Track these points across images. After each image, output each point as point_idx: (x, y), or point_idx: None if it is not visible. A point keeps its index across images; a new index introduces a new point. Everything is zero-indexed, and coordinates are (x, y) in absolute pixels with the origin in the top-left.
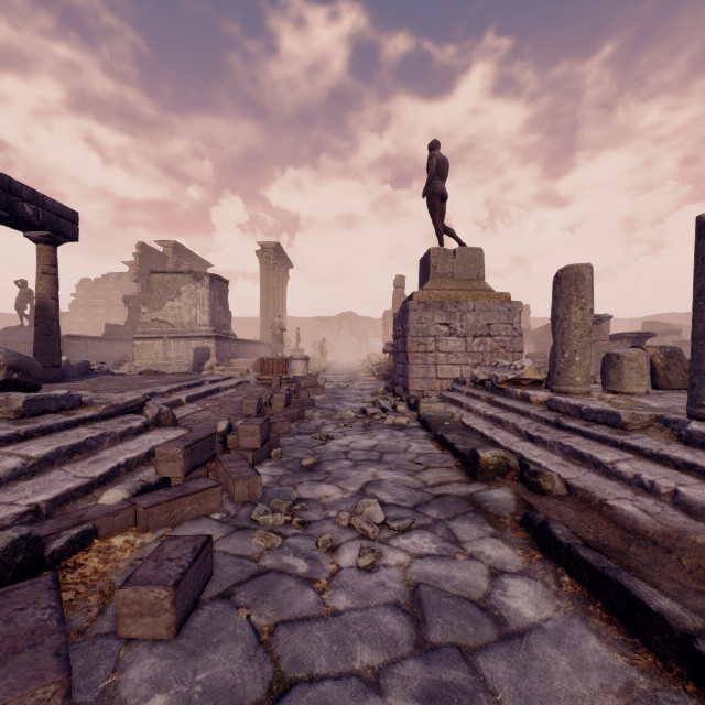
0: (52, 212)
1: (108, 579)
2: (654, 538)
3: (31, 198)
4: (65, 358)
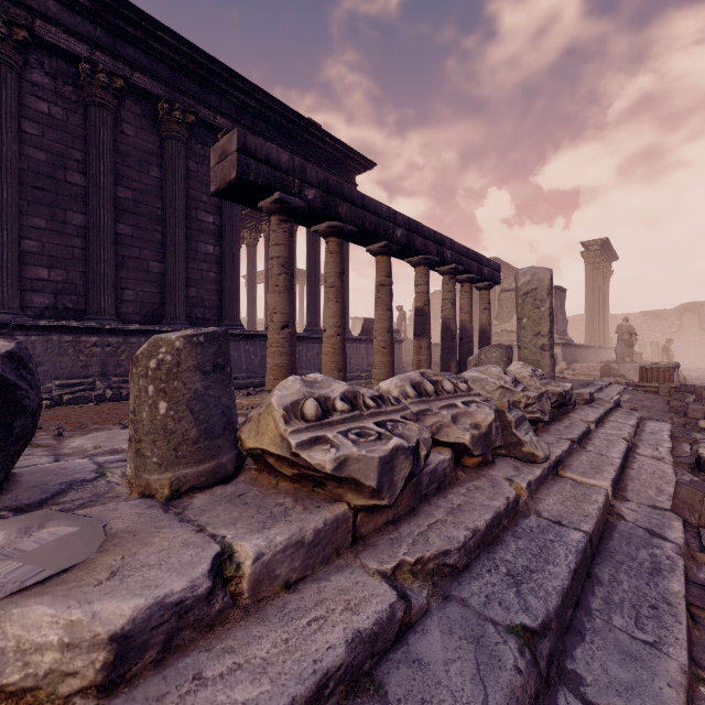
0: (492, 268)
1: None
2: None
3: (486, 264)
4: None
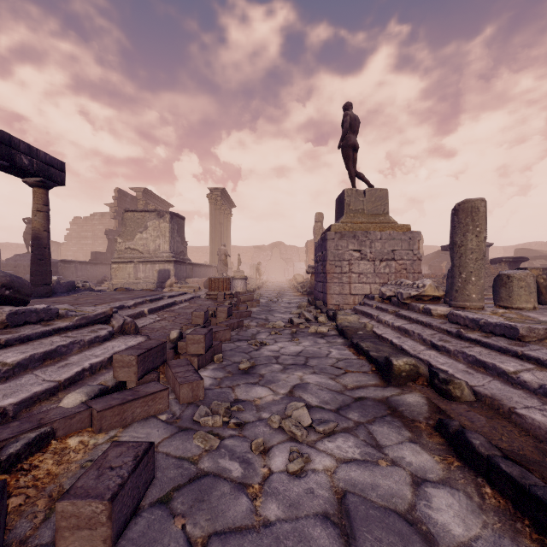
0: (44, 162)
1: (58, 482)
2: None
3: (27, 151)
4: (56, 278)
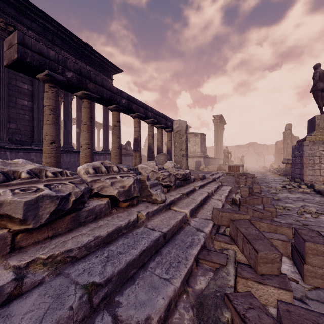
0: (172, 123)
1: None
2: None
3: (169, 120)
4: None
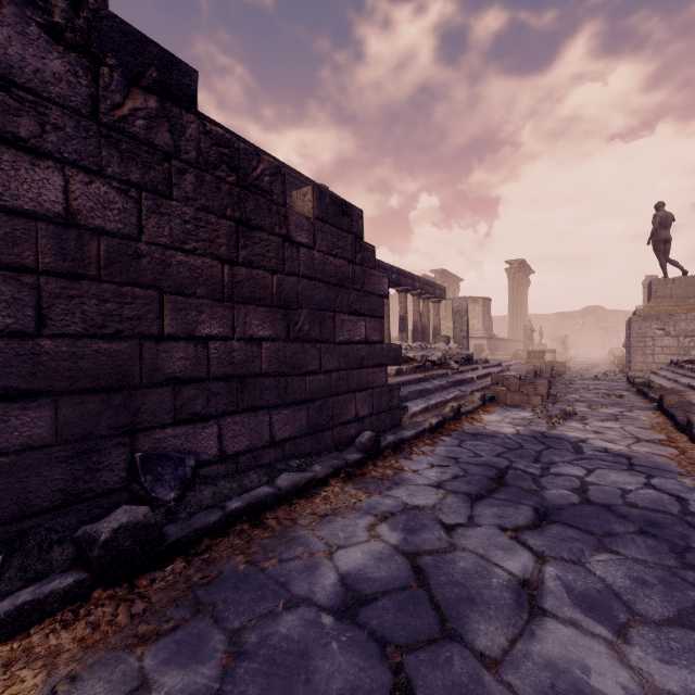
0: (441, 290)
1: None
2: (667, 389)
3: (437, 288)
4: None
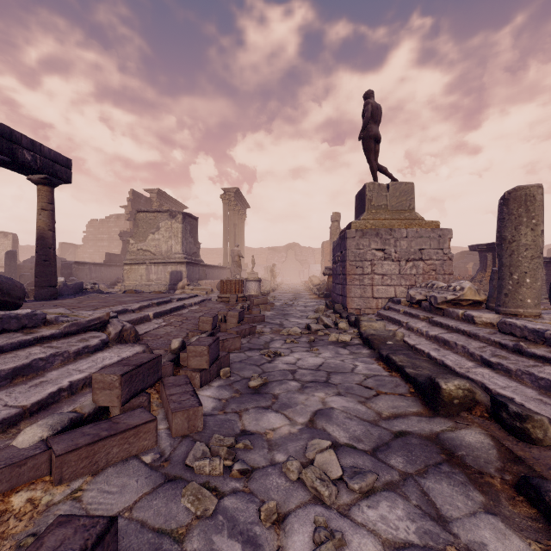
0: (48, 158)
1: None
2: None
3: (30, 146)
4: (63, 279)
